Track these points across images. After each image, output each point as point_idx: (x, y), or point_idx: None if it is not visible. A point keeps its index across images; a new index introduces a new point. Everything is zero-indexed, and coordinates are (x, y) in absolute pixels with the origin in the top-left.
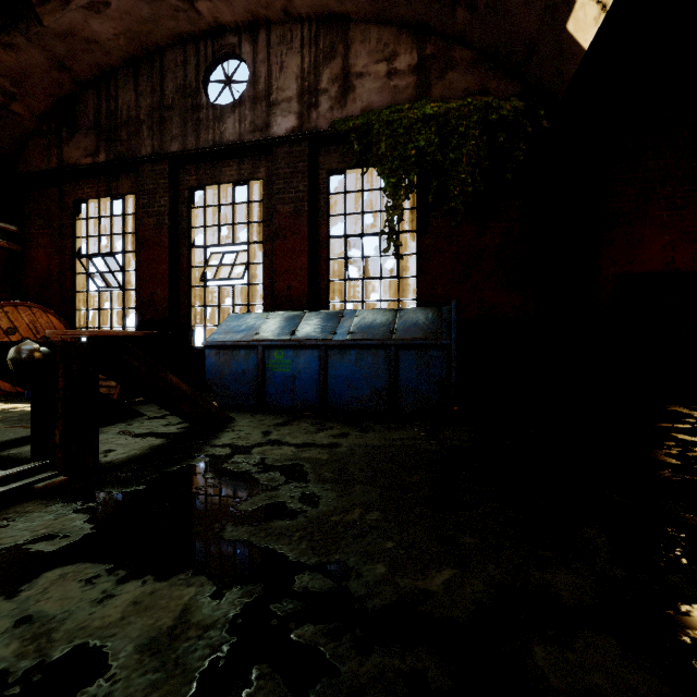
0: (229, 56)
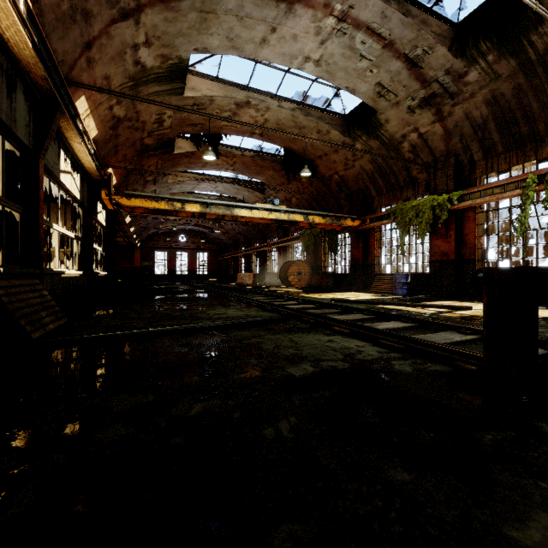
0: None
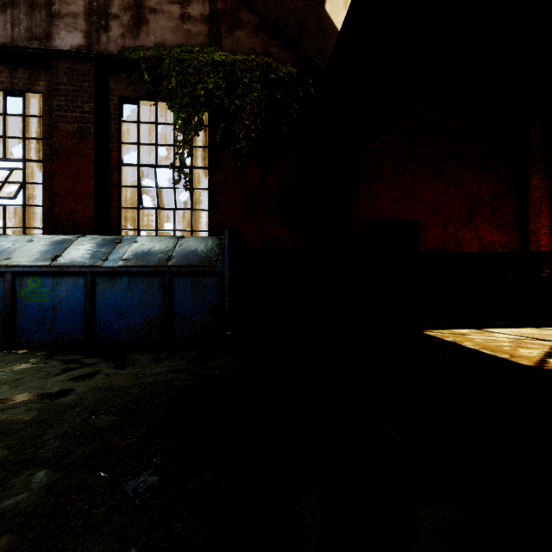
0: None
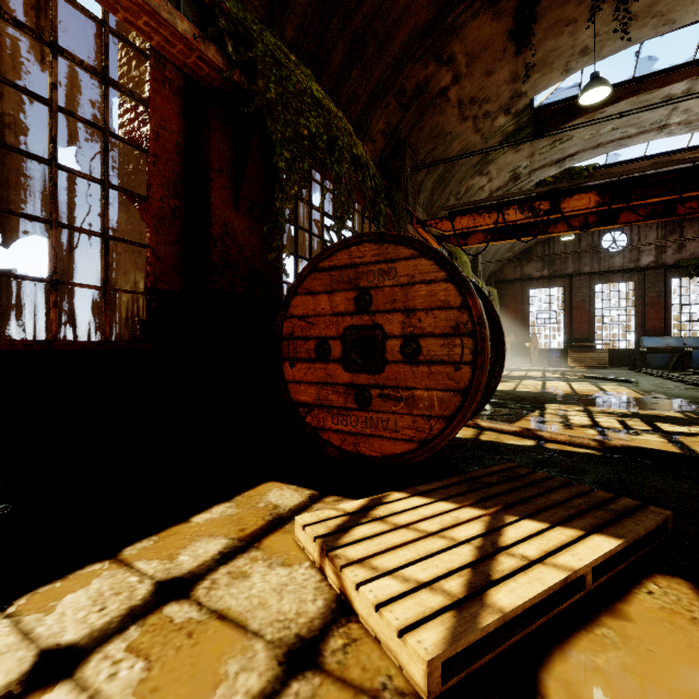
0: (614, 231)
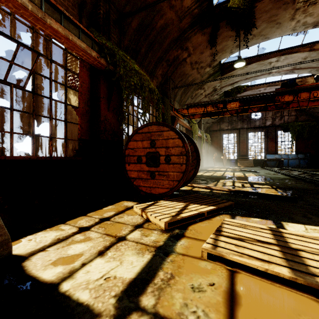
0: None
